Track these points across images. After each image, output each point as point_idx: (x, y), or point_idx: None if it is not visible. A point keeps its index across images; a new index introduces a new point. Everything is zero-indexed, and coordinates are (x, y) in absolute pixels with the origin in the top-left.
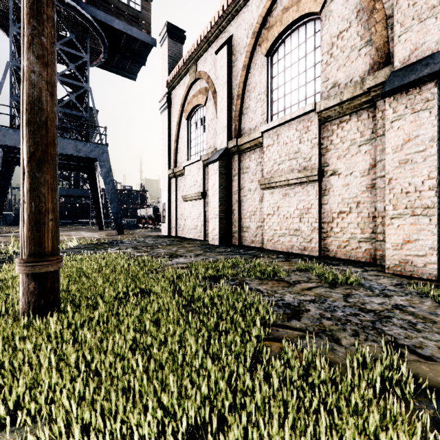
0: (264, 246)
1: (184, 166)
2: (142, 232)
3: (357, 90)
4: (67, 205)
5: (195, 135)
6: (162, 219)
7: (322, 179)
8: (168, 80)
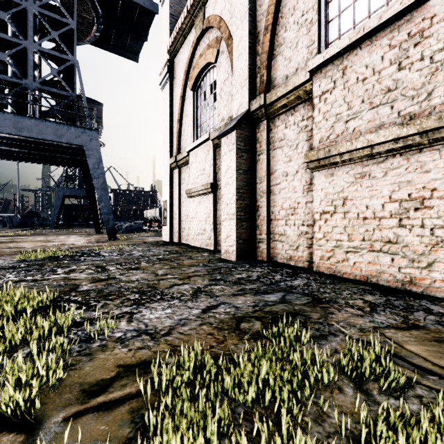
0: (314, 267)
1: (188, 150)
2: (141, 237)
3: None
4: (75, 206)
5: (203, 109)
6: (163, 221)
7: None
8: (169, 42)
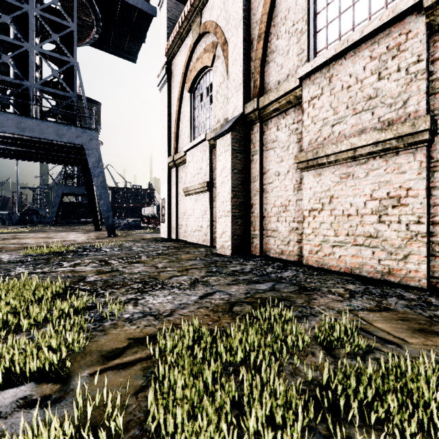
0: (304, 261)
1: (186, 150)
2: (140, 234)
3: None
4: (73, 204)
5: (200, 111)
6: (161, 218)
7: (433, 140)
8: (167, 45)
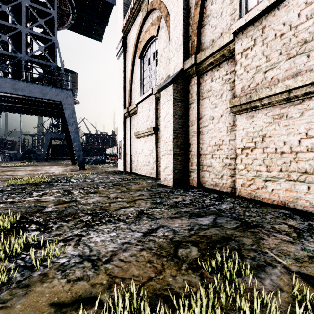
0: (237, 192)
1: (137, 102)
2: (103, 167)
3: None
4: (59, 146)
5: (148, 72)
6: (119, 156)
7: None
8: (123, 24)
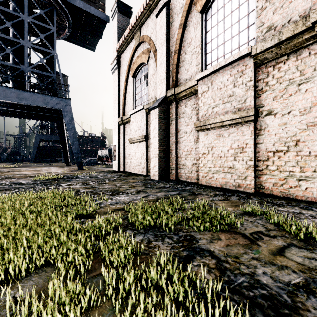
0: (199, 182)
1: (130, 114)
2: (98, 168)
3: (298, 27)
4: (46, 147)
5: (139, 89)
6: (113, 158)
7: (257, 120)
8: (118, 45)
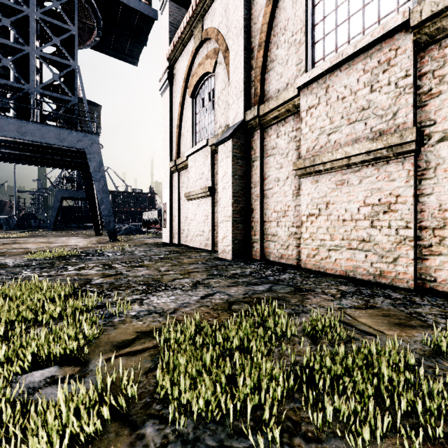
0: (302, 264)
1: (187, 155)
2: (141, 238)
3: None
4: (72, 208)
5: (201, 116)
6: (163, 223)
7: (419, 150)
8: (169, 50)
